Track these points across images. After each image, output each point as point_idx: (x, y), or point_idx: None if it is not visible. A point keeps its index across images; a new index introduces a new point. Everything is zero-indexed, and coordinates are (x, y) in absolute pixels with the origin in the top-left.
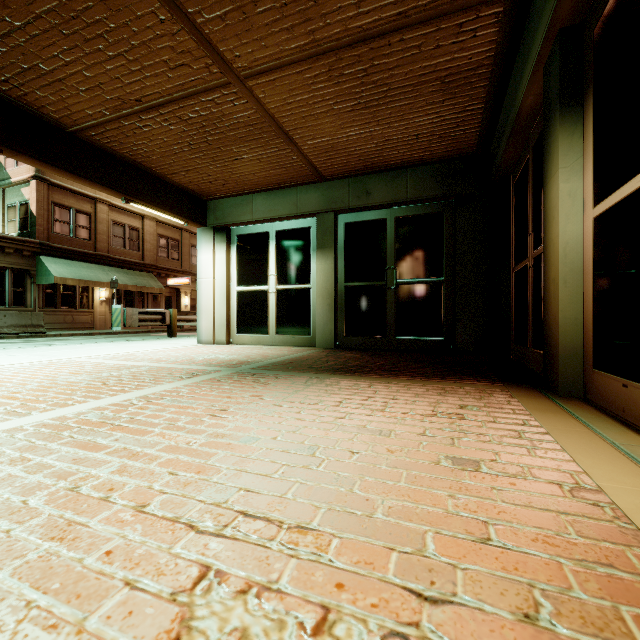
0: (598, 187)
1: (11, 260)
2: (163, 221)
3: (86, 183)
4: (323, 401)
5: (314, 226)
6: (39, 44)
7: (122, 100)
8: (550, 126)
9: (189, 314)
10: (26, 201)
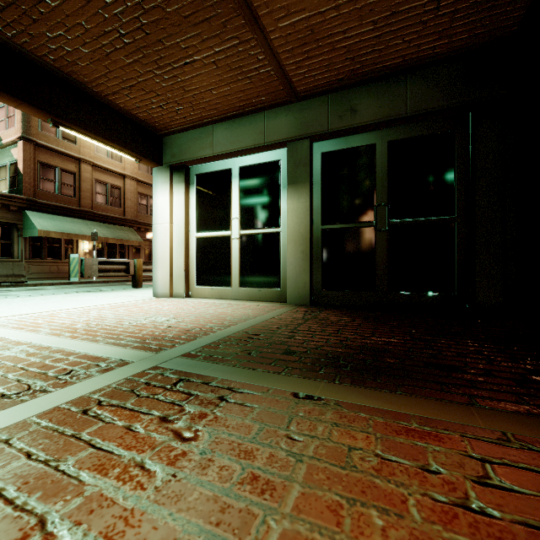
0: None
1: None
2: (143, 181)
3: None
4: None
5: (284, 158)
6: None
7: None
8: None
9: None
10: (15, 161)
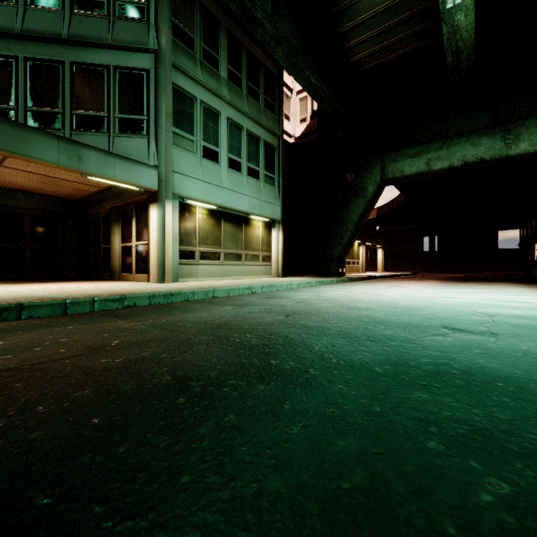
0: (122, 241)
1: None
2: None
3: None
4: (70, 283)
5: None
6: None
7: None
8: (113, 223)
9: None
10: None
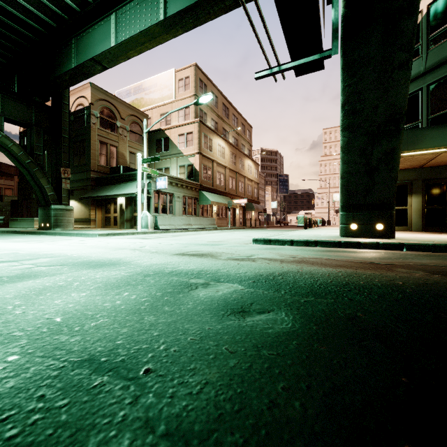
0: None
1: (193, 193)
2: (231, 169)
3: None
4: None
5: (409, 184)
6: None
7: None
8: None
9: None
10: (191, 164)
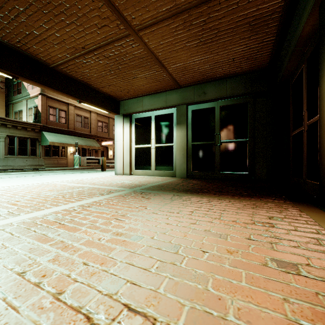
0: None
1: (30, 134)
2: (100, 113)
3: (59, 93)
4: (182, 211)
5: (175, 112)
6: (33, 20)
7: (75, 48)
8: None
9: (111, 159)
10: (36, 105)
